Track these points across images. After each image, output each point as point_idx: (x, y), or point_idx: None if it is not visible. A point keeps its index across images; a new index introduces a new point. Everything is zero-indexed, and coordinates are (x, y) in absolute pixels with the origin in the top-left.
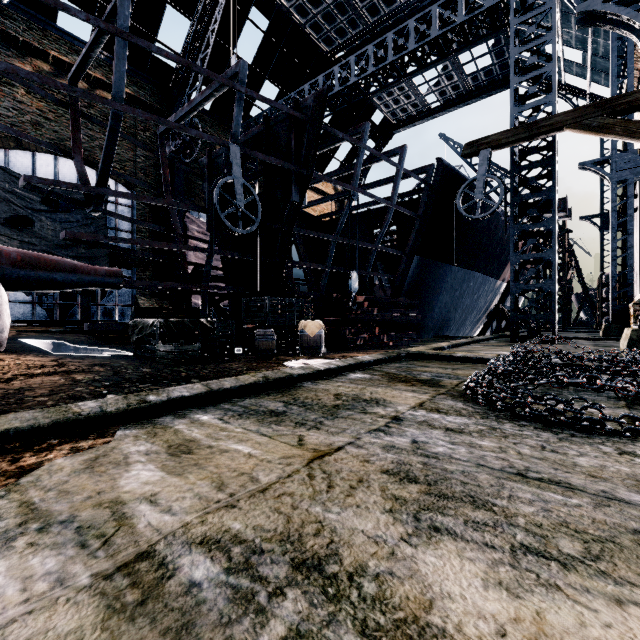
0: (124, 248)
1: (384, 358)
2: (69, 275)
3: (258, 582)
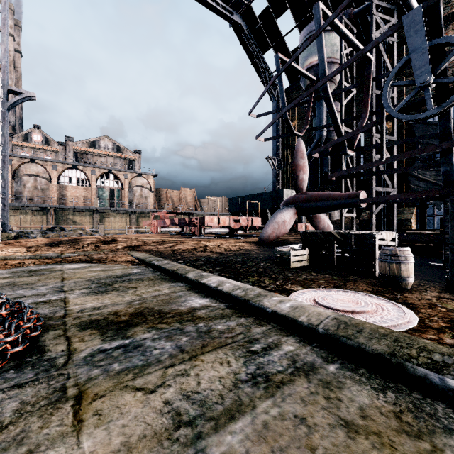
0: (384, 170)
1: (308, 325)
2: (325, 202)
3: (37, 274)
